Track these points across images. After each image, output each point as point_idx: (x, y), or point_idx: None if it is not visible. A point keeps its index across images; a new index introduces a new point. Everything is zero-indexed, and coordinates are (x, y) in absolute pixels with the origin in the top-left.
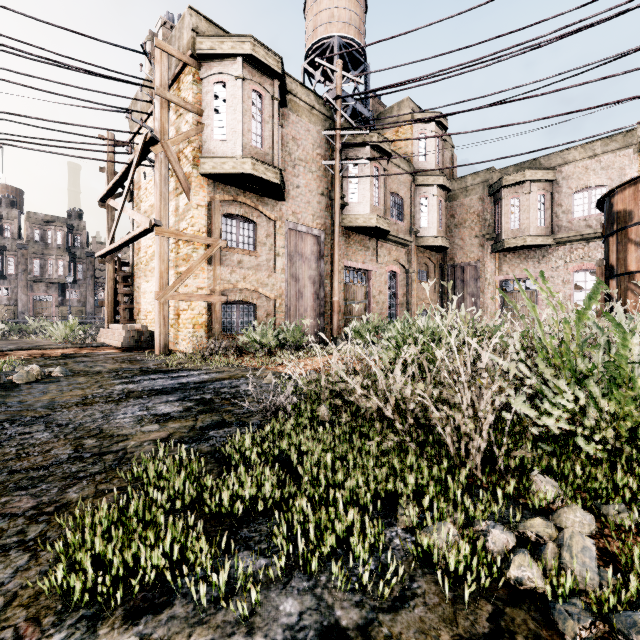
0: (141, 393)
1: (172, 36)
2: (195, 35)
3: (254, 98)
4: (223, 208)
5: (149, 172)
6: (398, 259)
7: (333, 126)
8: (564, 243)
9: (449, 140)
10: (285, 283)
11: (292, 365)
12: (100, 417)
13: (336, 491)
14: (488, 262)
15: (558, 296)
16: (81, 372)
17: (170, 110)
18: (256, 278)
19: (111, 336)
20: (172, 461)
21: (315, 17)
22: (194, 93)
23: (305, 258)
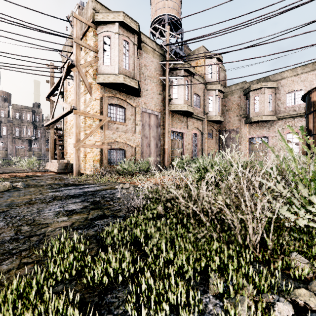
0: (61, 197)
1: (82, 12)
2: (94, 11)
3: (124, 44)
4: (108, 100)
5: (71, 82)
6: (198, 127)
7: (165, 59)
8: (282, 119)
9: (223, 67)
10: (140, 139)
11: (143, 183)
12: (35, 212)
13: (168, 264)
14: (243, 129)
15: (278, 146)
16: (32, 185)
17: (81, 50)
18: (125, 136)
19: (52, 166)
20: (70, 241)
21: (156, 5)
22: (93, 41)
23: (151, 126)
